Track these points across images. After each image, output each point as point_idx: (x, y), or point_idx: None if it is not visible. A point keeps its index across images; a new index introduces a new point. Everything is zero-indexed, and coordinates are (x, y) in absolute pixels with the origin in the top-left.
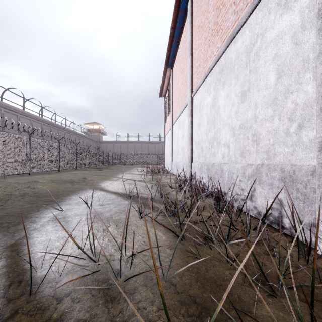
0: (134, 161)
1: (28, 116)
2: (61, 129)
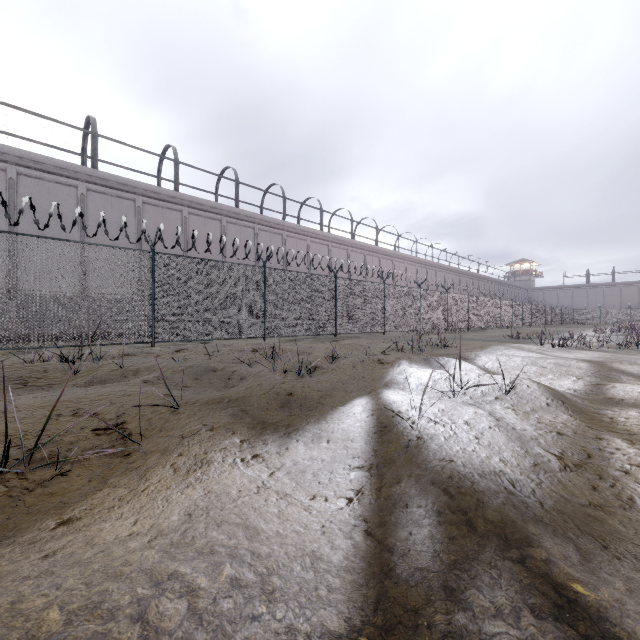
0: (603, 320)
1: (471, 276)
2: (491, 281)
